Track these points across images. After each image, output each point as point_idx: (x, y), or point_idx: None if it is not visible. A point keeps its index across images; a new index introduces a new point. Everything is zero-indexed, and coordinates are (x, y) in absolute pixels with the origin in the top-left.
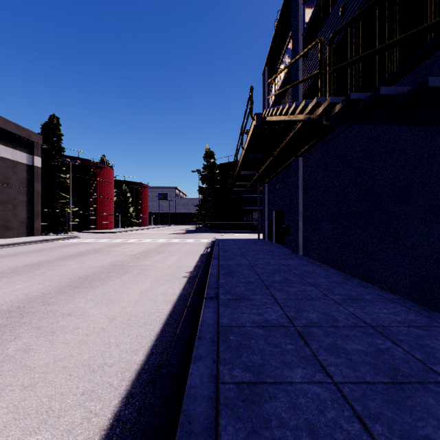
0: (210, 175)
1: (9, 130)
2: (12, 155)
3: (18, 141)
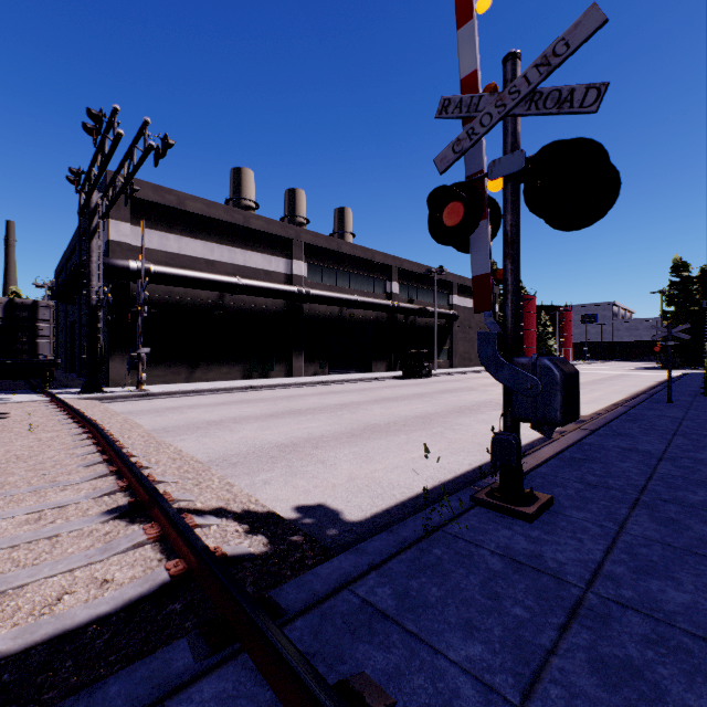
0: (681, 294)
1: None
2: None
3: None
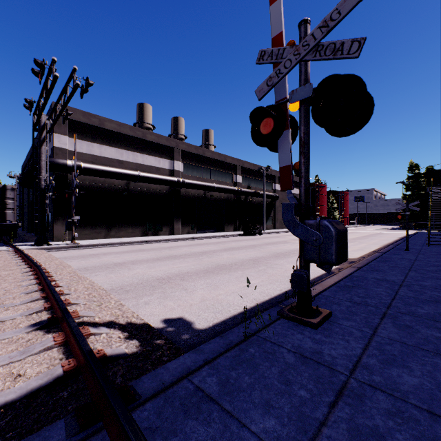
0: (414, 184)
1: (296, 181)
2: (296, 191)
3: (297, 184)
